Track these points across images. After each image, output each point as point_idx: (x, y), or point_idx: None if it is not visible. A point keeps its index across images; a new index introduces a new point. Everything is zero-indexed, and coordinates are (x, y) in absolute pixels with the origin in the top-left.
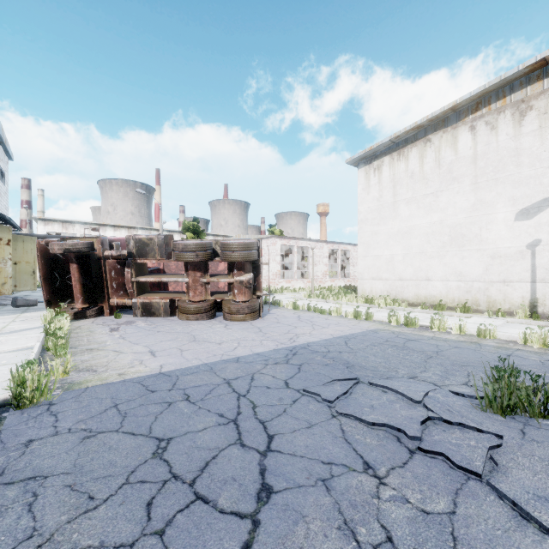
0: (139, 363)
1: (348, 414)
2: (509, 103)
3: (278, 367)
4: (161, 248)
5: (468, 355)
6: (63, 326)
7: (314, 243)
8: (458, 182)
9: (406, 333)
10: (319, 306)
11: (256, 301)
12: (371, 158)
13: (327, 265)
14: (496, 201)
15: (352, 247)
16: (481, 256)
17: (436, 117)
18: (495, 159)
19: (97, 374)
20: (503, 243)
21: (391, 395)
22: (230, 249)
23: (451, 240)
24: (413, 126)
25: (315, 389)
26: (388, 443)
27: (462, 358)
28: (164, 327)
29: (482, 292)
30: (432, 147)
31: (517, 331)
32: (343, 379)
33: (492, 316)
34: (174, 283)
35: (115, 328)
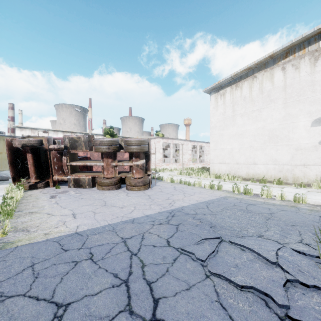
0: (62, 224)
1: (219, 274)
2: (307, 52)
3: (161, 227)
4: (86, 143)
5: (293, 216)
6: (17, 195)
7: (183, 141)
8: (274, 102)
9: (245, 199)
10: (187, 180)
11: (147, 177)
12: (218, 88)
13: (190, 155)
14: (298, 114)
15: (206, 144)
16: (289, 149)
17: (260, 62)
18: (298, 88)
19: (28, 234)
20: (304, 140)
21: (249, 253)
22: (130, 144)
23: (270, 139)
24: (246, 68)
25: (190, 248)
26: (258, 309)
27: (290, 219)
28: (86, 195)
29: (290, 172)
30: (257, 81)
31: (318, 197)
32: (210, 238)
33: (297, 187)
34: (96, 166)
35: (54, 196)
